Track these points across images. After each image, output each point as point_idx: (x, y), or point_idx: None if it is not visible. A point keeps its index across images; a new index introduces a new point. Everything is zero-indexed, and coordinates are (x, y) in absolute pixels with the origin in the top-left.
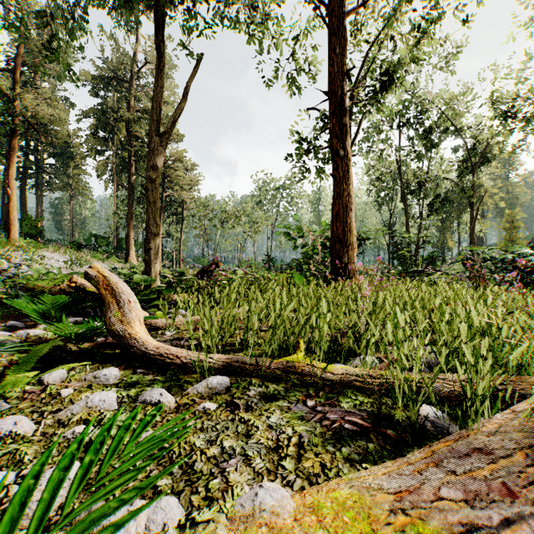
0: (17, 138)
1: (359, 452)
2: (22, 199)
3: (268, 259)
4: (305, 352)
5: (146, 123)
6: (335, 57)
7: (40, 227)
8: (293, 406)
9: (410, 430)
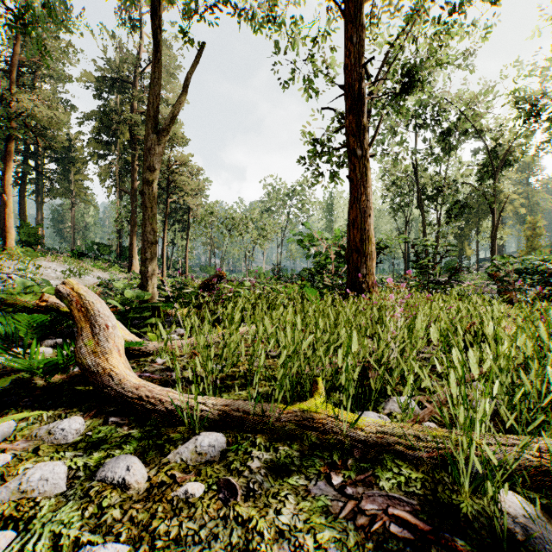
0: (13, 141)
1: None
2: (21, 206)
3: (277, 268)
4: (326, 397)
5: None
6: (351, 48)
7: (39, 235)
8: (312, 486)
9: (491, 540)
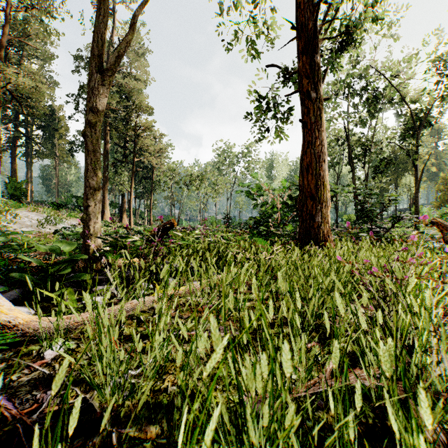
0: None
1: None
2: (12, 165)
3: (227, 217)
4: None
5: (119, 97)
6: None
7: (24, 189)
8: None
9: None
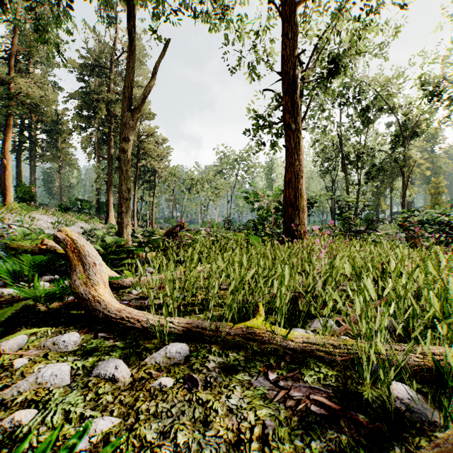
0: (12, 116)
1: (331, 448)
2: (17, 169)
3: (227, 220)
4: (265, 317)
5: None
6: (287, 42)
7: (32, 192)
8: (254, 380)
9: (383, 415)
